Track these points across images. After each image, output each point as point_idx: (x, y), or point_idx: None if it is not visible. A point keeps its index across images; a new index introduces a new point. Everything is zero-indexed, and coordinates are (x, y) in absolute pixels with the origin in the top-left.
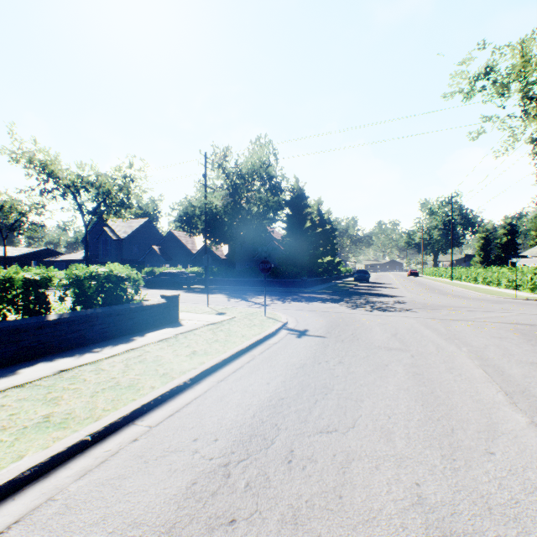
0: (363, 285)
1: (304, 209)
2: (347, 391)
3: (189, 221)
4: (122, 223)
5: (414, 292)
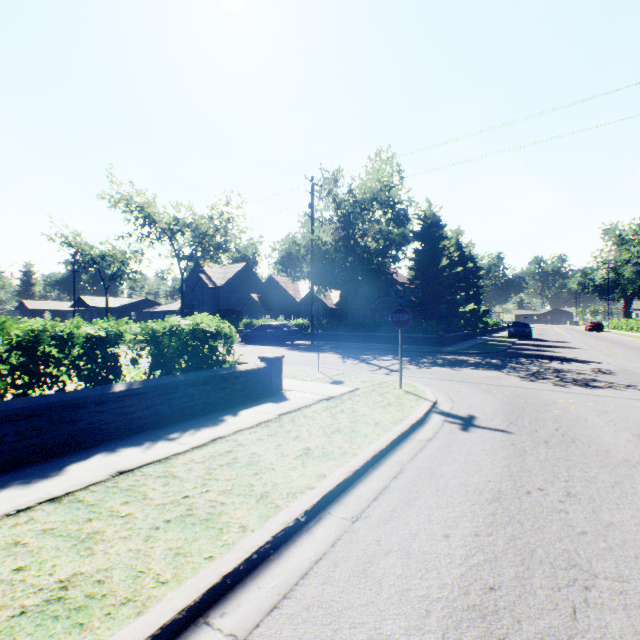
0: (525, 343)
1: (440, 241)
2: (634, 585)
3: (292, 262)
4: (219, 269)
5: (615, 355)
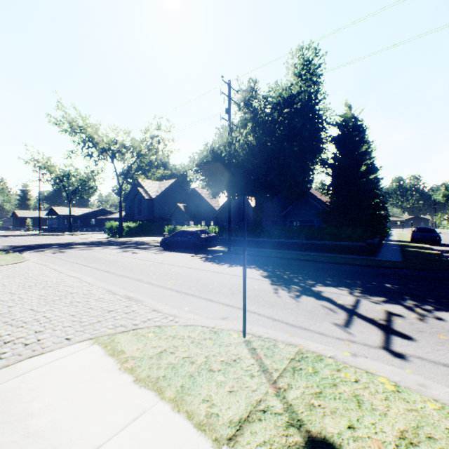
0: (448, 250)
1: (359, 146)
2: None
3: (209, 170)
4: (155, 184)
5: None
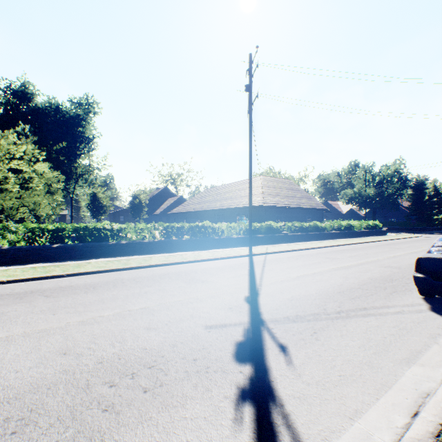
0: None
1: (423, 190)
2: None
3: (353, 200)
4: None
5: None
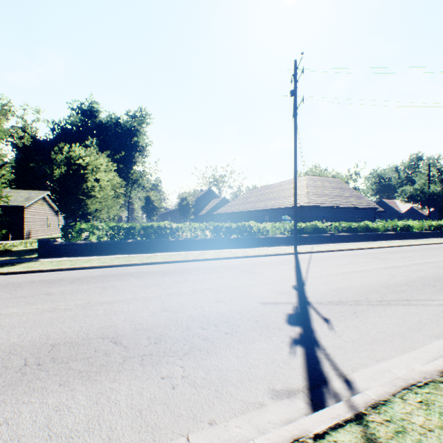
0: None
1: None
2: None
3: (413, 198)
4: None
5: None
